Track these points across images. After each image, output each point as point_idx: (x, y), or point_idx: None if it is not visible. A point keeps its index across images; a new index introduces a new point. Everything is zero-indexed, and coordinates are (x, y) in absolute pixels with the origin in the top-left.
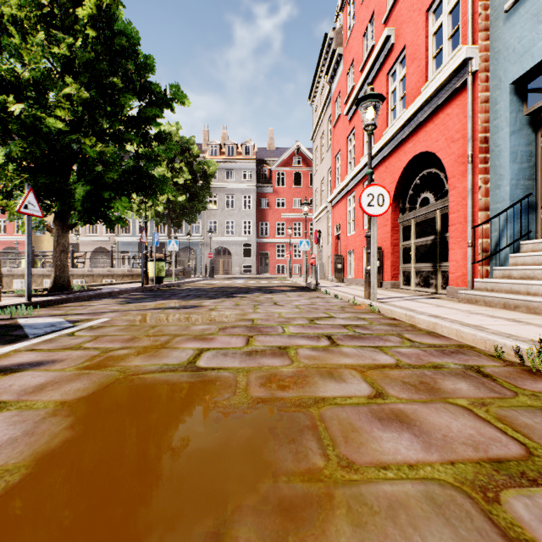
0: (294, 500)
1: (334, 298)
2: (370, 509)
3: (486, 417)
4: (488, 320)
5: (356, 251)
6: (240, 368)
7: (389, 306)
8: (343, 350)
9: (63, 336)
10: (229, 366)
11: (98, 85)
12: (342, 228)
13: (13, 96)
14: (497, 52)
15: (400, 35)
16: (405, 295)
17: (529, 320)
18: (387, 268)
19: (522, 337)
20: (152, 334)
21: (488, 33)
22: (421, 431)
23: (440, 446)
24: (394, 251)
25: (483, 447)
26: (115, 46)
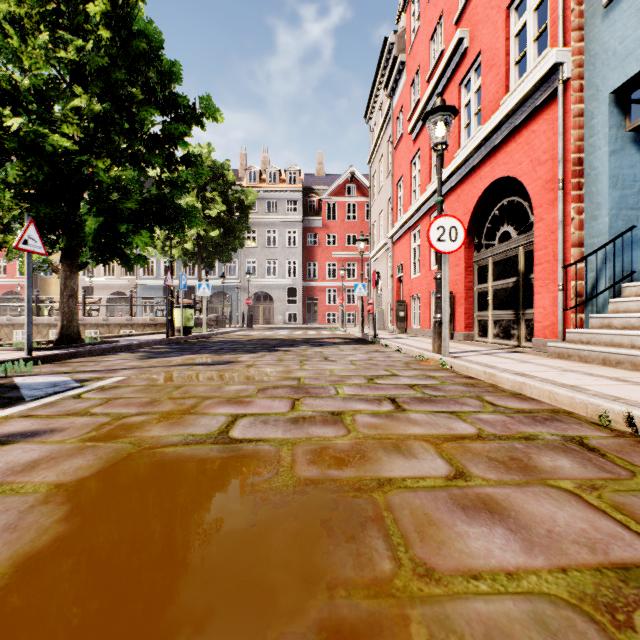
0: (357, 626)
1: (397, 352)
2: (460, 639)
3: (600, 505)
4: (586, 379)
5: (421, 297)
6: (284, 440)
7: (464, 362)
8: (411, 416)
9: (66, 399)
10: (271, 437)
11: (113, 96)
12: (405, 268)
13: (11, 110)
14: (594, 56)
15: (475, 38)
16: (481, 349)
17: (637, 379)
18: (459, 316)
19: (631, 400)
20: (175, 397)
21: (582, 33)
22: (518, 525)
23: (545, 546)
24: (467, 295)
25: (601, 547)
26: (134, 49)
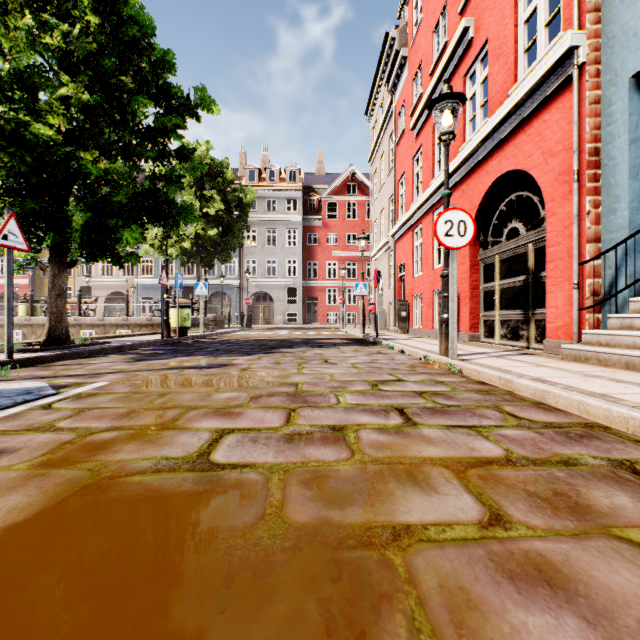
0: None
1: (400, 354)
2: None
3: None
4: (615, 386)
5: (424, 296)
6: (275, 465)
7: (475, 366)
8: (424, 432)
9: (34, 409)
10: (259, 461)
11: (103, 85)
12: (407, 267)
13: None
14: (612, 38)
15: (481, 27)
16: (489, 351)
17: None
18: (464, 316)
19: None
20: (157, 407)
21: (599, 14)
22: (594, 609)
23: None
24: (473, 295)
25: None
26: (124, 36)
